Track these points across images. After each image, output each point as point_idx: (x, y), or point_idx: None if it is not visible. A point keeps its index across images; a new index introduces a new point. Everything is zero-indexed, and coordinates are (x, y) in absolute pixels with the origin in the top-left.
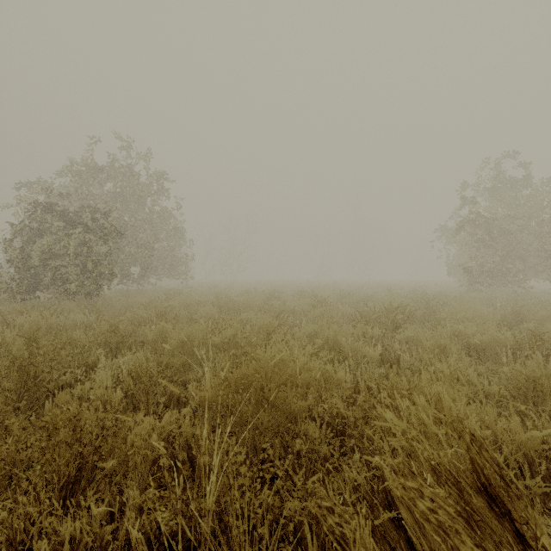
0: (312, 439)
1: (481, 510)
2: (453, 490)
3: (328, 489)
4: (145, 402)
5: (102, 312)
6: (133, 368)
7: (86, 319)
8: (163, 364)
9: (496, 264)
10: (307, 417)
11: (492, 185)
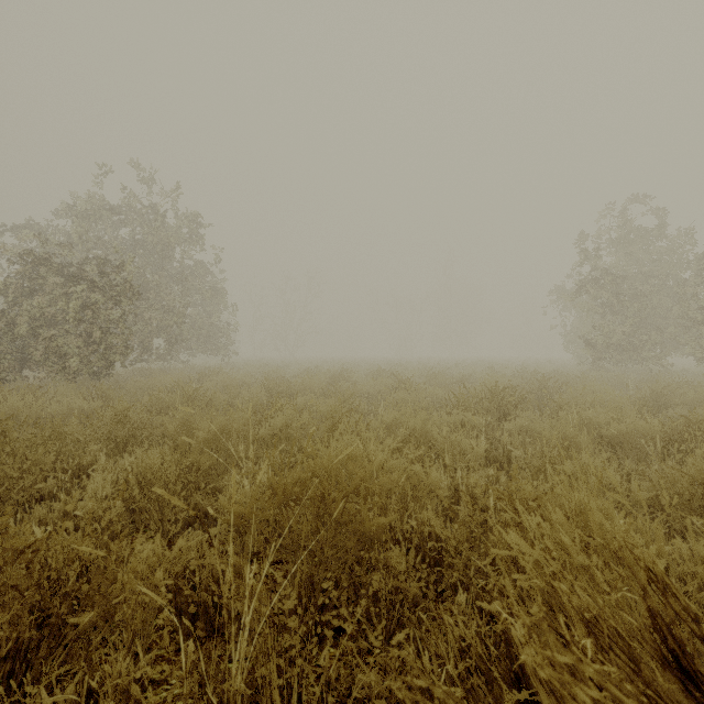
0: (396, 573)
1: (672, 695)
2: (623, 660)
3: (421, 652)
4: (159, 519)
5: (109, 396)
6: (142, 472)
7: (87, 406)
8: (183, 465)
9: (626, 335)
10: (388, 539)
11: (621, 235)
